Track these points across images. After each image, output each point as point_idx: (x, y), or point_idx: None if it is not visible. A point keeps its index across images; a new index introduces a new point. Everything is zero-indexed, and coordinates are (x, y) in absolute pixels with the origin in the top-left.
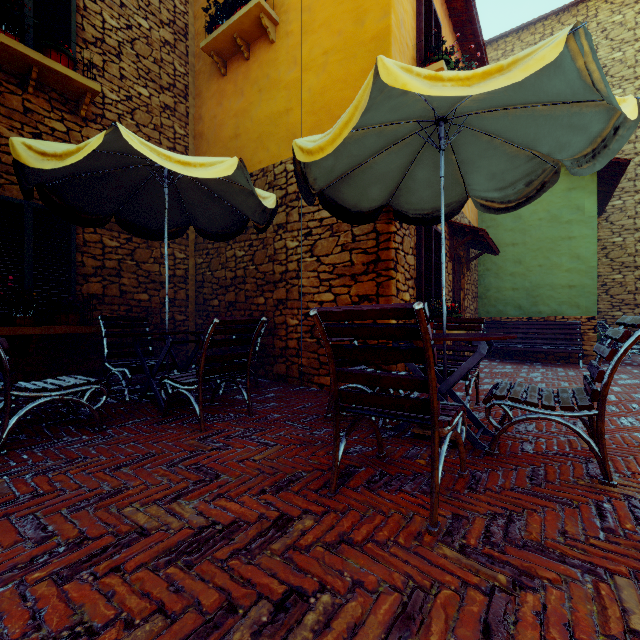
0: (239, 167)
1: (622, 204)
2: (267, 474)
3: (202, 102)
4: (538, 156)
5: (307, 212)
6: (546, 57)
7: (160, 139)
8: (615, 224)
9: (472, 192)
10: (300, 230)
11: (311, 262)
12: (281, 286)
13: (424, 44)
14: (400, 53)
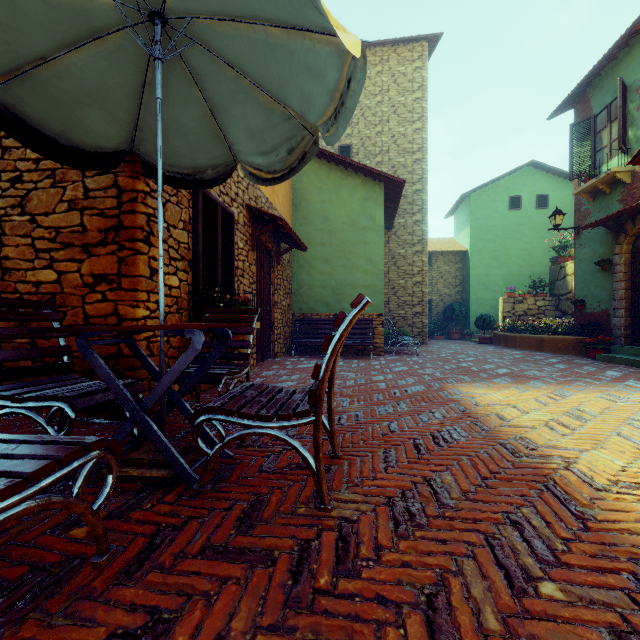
0: None
1: (405, 222)
2: None
3: None
4: (294, 115)
5: (15, 146)
6: None
7: None
8: (400, 238)
9: (239, 155)
10: (3, 172)
11: (21, 222)
12: None
13: None
14: None
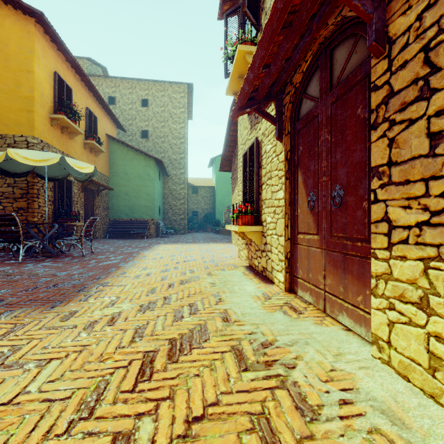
0: None
1: (176, 173)
2: None
3: None
4: None
5: None
6: (55, 161)
7: None
8: (174, 181)
9: (70, 173)
10: None
11: None
12: None
13: (58, 101)
14: (41, 107)
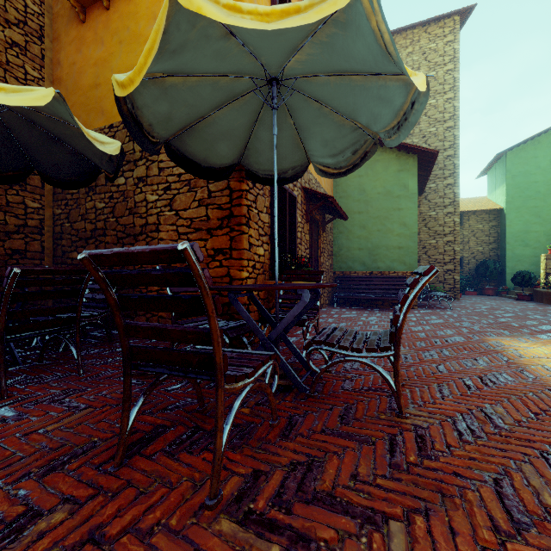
0: (60, 101)
1: (436, 187)
2: (49, 449)
3: (60, 47)
4: (360, 127)
5: (166, 167)
6: (338, 3)
7: (5, 77)
8: (431, 202)
9: (312, 158)
10: (160, 184)
11: (170, 216)
12: (141, 239)
13: None
14: None
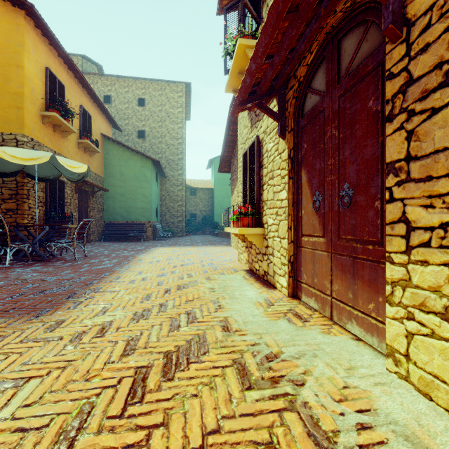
0: None
1: (174, 174)
2: None
3: None
4: None
5: None
6: (45, 160)
7: None
8: (171, 182)
9: (63, 173)
10: None
11: None
12: None
13: (50, 98)
14: (32, 103)
